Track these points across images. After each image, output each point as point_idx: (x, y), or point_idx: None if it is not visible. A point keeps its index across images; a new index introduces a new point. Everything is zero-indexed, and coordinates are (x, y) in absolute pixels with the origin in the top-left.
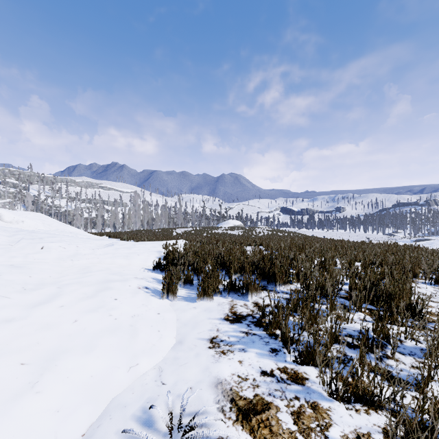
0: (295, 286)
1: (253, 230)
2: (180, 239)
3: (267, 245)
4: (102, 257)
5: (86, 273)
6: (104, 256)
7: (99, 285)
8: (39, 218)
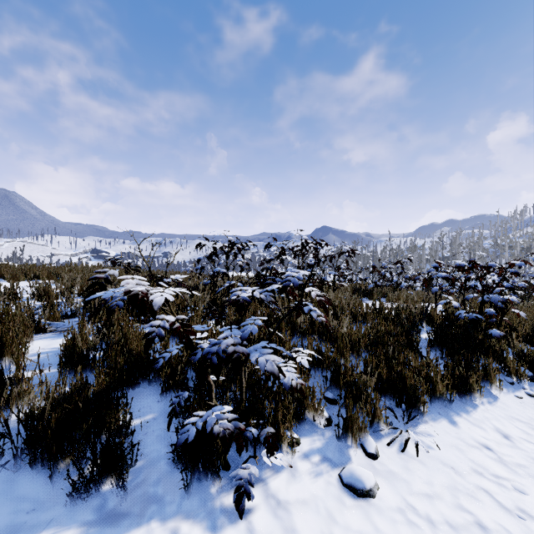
0: None
1: None
2: None
3: None
4: None
5: None
6: None
7: None
8: None
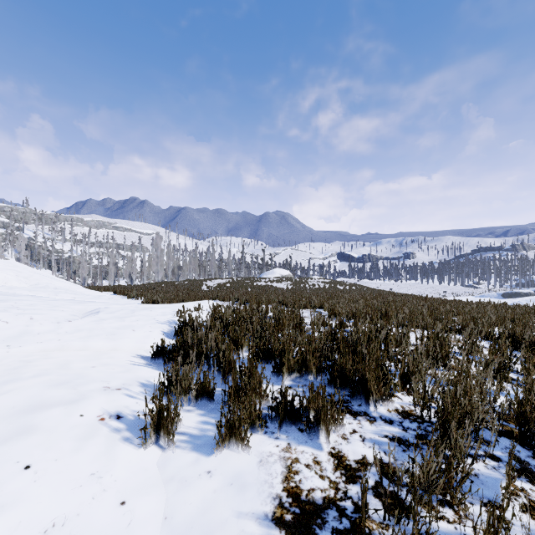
0: (401, 400)
1: (305, 282)
2: (208, 297)
3: (331, 309)
4: (67, 338)
5: (4, 383)
6: (72, 335)
7: (8, 420)
8: (12, 268)
